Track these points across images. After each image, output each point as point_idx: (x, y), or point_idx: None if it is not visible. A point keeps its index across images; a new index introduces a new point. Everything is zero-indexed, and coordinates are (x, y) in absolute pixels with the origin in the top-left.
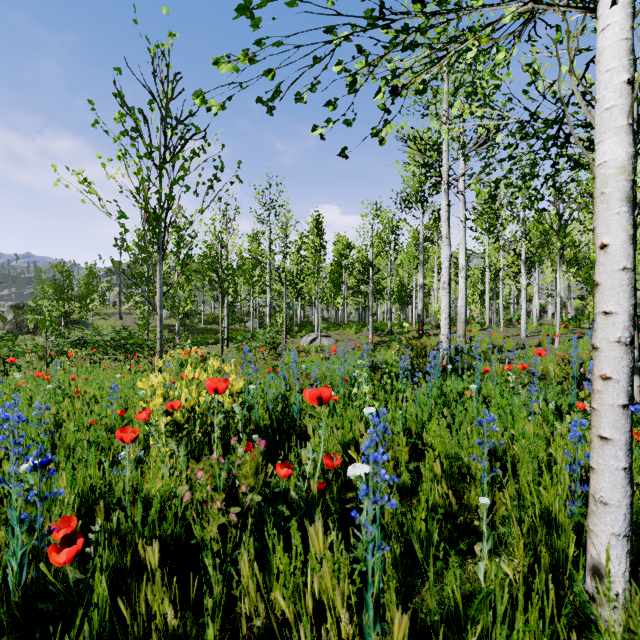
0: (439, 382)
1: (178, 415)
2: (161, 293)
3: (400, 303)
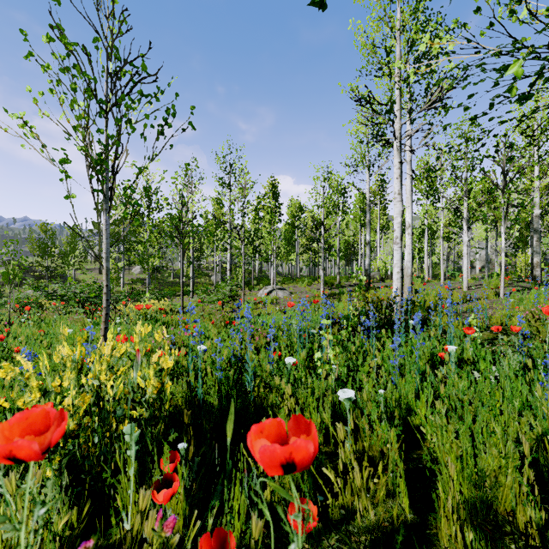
0: (402, 339)
1: None
2: (107, 245)
3: (346, 259)
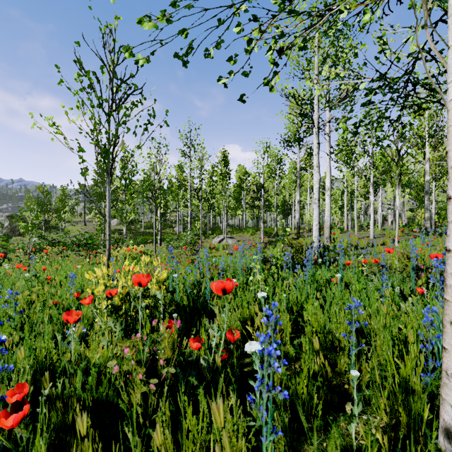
0: (312, 271)
1: (116, 299)
2: (109, 206)
3: (283, 214)
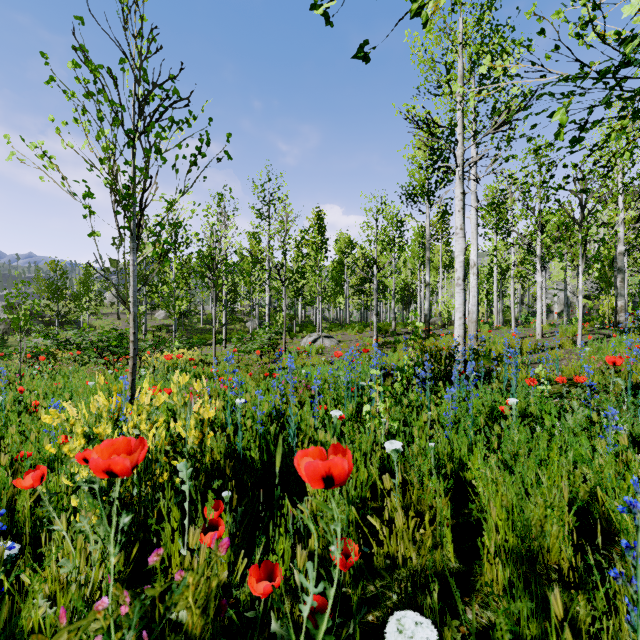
0: (462, 392)
1: None
2: (135, 288)
3: (403, 303)
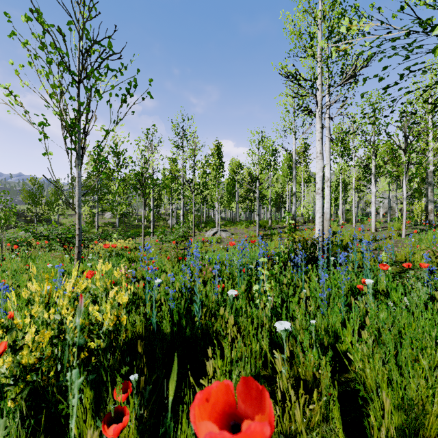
0: (325, 273)
1: (24, 351)
2: (79, 194)
3: (276, 207)
